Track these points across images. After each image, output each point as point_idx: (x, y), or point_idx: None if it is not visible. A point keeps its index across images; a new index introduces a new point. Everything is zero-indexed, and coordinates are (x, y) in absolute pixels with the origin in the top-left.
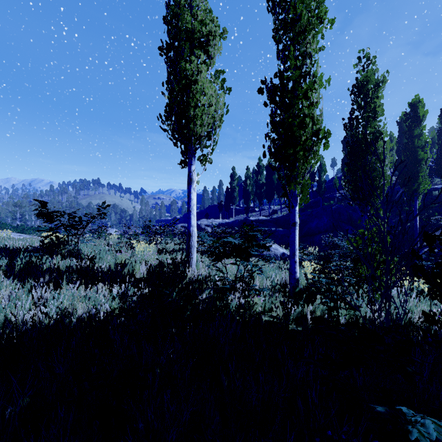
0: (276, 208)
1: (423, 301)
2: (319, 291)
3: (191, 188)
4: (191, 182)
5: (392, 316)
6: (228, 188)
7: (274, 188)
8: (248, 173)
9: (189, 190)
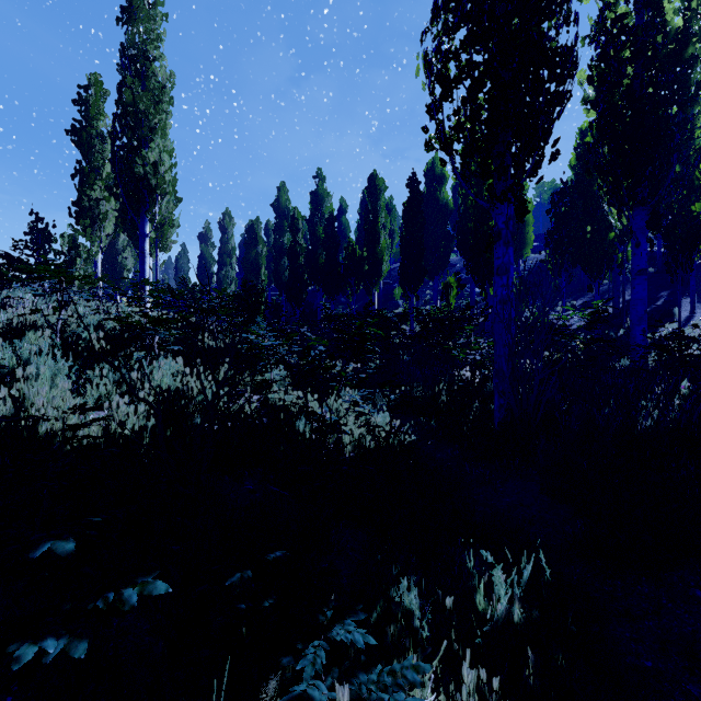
0: None
1: None
2: None
3: None
4: None
5: None
6: None
7: None
8: None
9: None
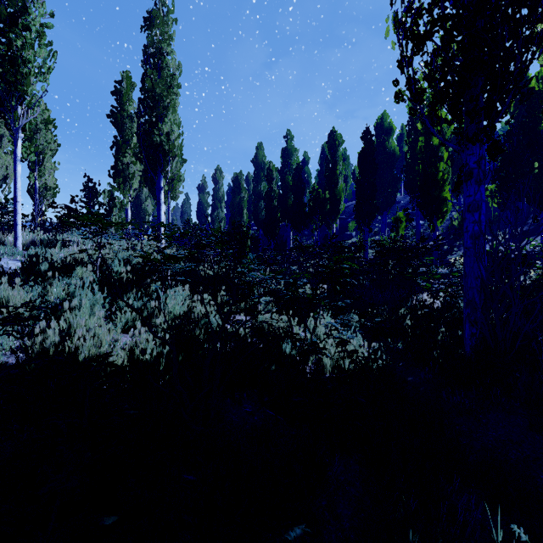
0: None
1: None
2: None
3: None
4: None
5: None
6: None
7: None
8: None
9: None
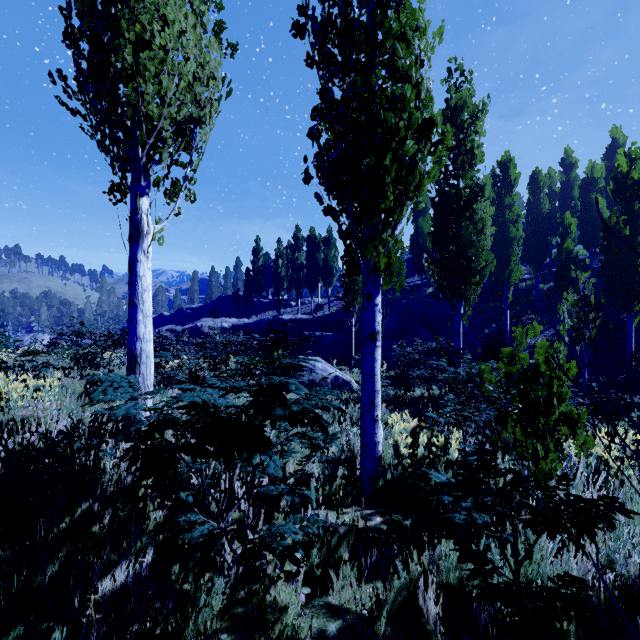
0: (322, 302)
1: (633, 498)
2: (426, 485)
3: (138, 251)
4: (138, 237)
5: (631, 579)
6: (249, 269)
7: (319, 272)
8: (281, 247)
9: (133, 256)
